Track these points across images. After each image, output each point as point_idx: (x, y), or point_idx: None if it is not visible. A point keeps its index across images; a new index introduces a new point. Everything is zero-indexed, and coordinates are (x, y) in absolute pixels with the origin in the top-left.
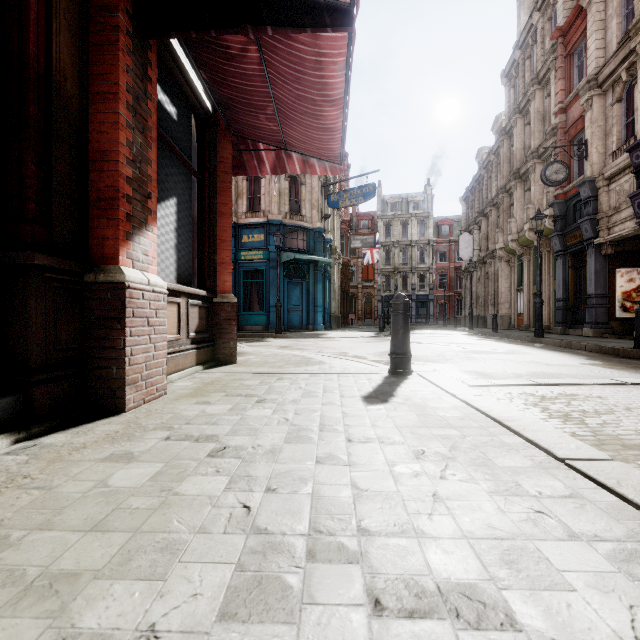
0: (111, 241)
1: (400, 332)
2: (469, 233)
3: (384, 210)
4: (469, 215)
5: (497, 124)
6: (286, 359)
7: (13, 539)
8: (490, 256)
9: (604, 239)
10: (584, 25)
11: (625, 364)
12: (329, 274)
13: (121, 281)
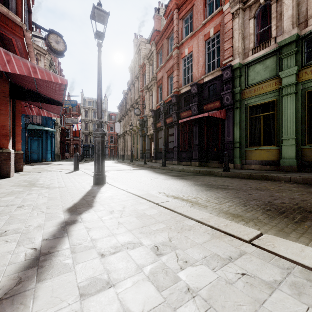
0: (6, 143)
1: (76, 161)
2: (119, 122)
3: (84, 104)
4: (120, 114)
5: (128, 83)
6: (41, 170)
7: (23, 181)
8: (125, 132)
9: (149, 133)
10: (145, 69)
11: (135, 167)
12: (54, 135)
13: (9, 151)
